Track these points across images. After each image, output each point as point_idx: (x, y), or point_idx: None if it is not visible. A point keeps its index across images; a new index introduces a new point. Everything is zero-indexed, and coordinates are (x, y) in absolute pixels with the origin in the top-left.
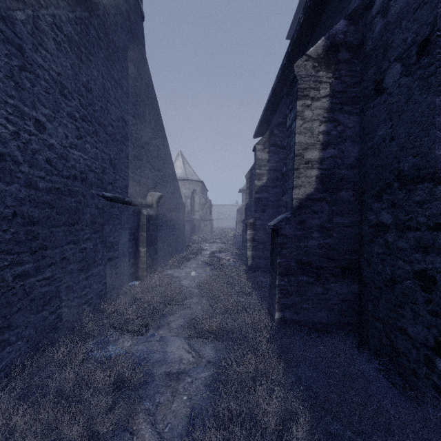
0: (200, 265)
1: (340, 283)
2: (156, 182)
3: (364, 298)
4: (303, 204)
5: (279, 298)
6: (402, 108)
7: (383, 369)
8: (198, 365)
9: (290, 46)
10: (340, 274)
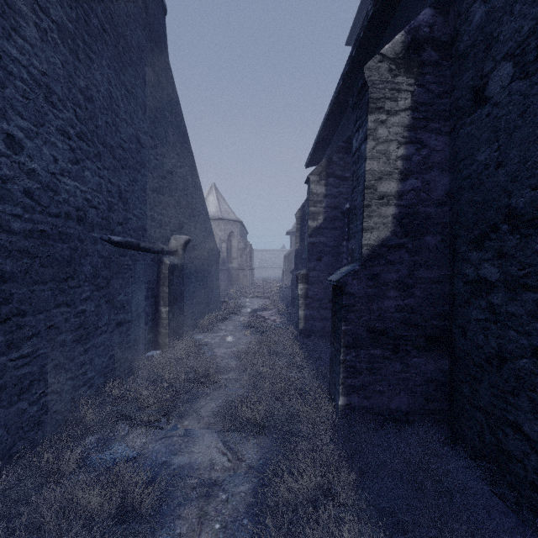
0: (239, 327)
1: (425, 358)
2: (182, 223)
3: (457, 378)
4: (376, 253)
5: (344, 377)
6: (514, 123)
7: (486, 476)
8: (236, 472)
9: (354, 48)
10: (425, 346)
